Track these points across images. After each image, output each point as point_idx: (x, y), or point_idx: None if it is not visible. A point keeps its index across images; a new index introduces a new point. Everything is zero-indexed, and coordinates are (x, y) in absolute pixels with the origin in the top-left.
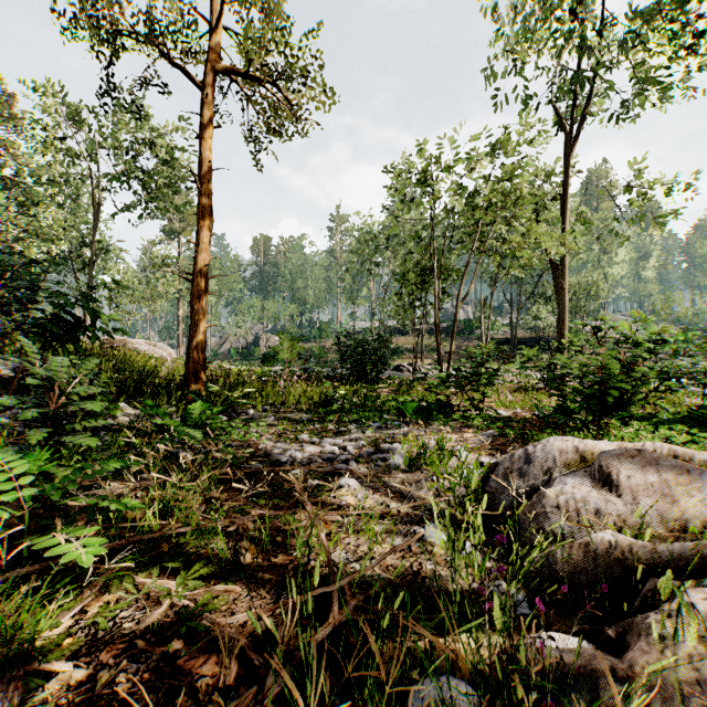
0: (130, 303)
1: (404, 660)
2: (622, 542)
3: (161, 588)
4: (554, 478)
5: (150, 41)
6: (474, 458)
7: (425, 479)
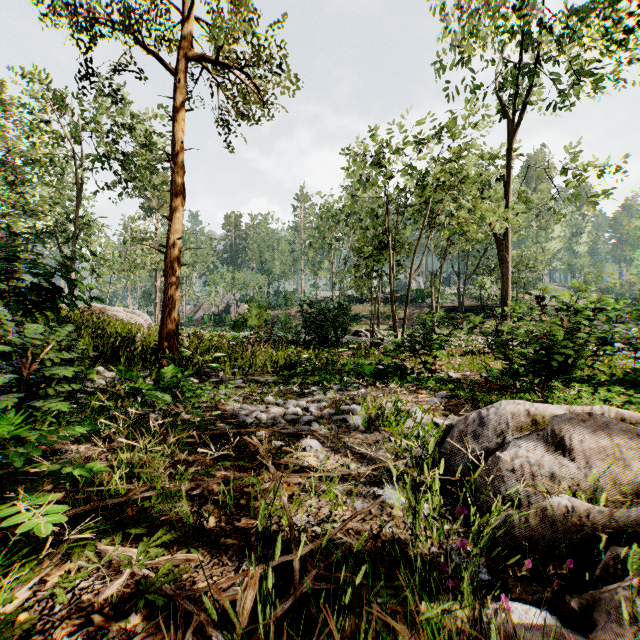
0: (111, 273)
1: (366, 636)
2: (579, 508)
3: (122, 556)
4: (507, 441)
5: (126, 29)
6: (428, 419)
7: (384, 441)
